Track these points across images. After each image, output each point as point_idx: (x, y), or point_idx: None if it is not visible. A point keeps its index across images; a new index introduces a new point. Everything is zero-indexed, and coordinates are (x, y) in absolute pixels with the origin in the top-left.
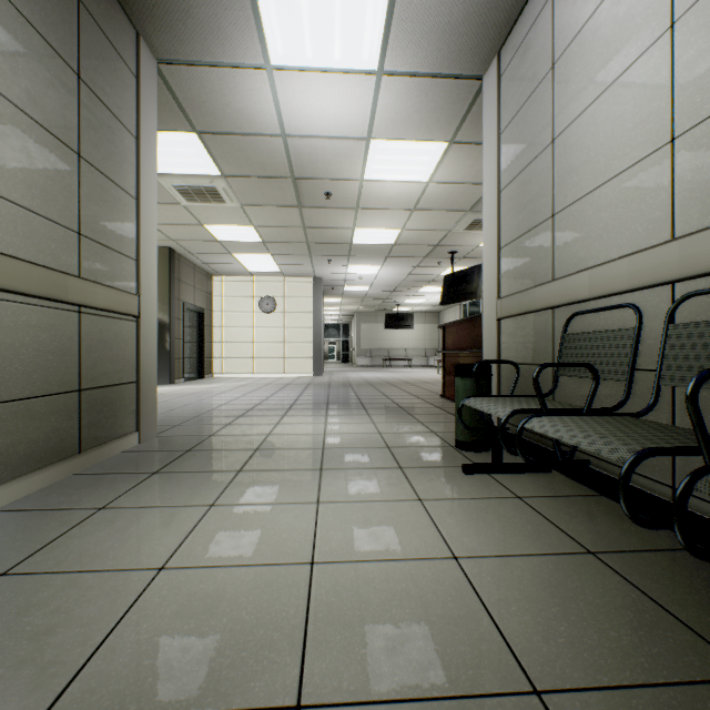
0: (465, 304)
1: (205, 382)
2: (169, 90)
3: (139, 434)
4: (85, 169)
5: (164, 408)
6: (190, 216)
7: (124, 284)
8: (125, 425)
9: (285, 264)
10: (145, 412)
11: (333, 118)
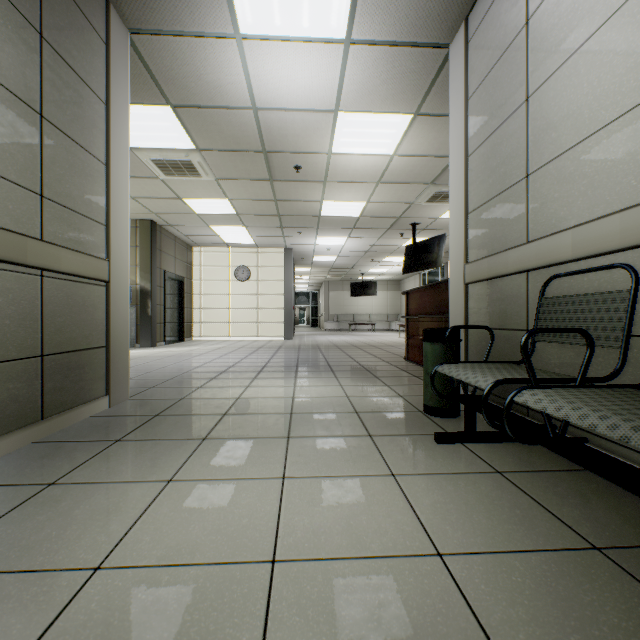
0: (424, 273)
1: (185, 345)
2: (142, 62)
3: (109, 398)
4: (49, 130)
5: (141, 371)
6: (168, 190)
7: (93, 249)
8: (94, 389)
9: (259, 236)
10: (116, 376)
11: (302, 90)
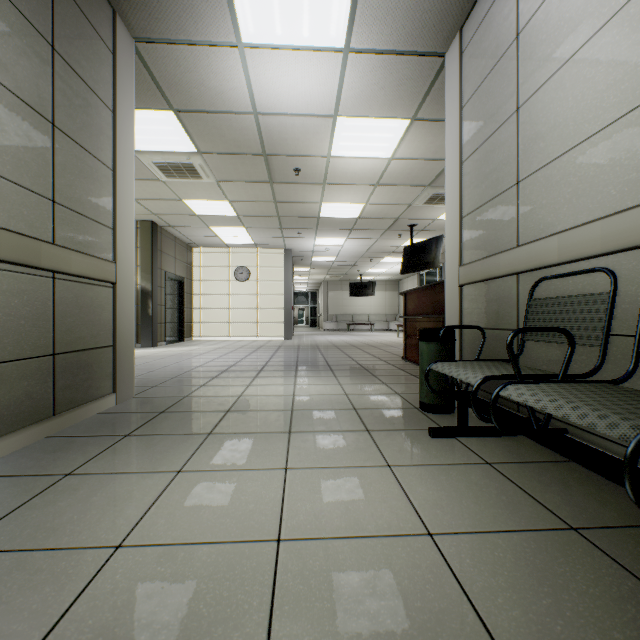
0: (422, 273)
1: (185, 344)
2: (146, 69)
3: (115, 395)
4: (60, 138)
5: (144, 370)
6: (170, 192)
7: (101, 252)
8: (102, 387)
9: (258, 237)
10: (122, 374)
11: (302, 95)
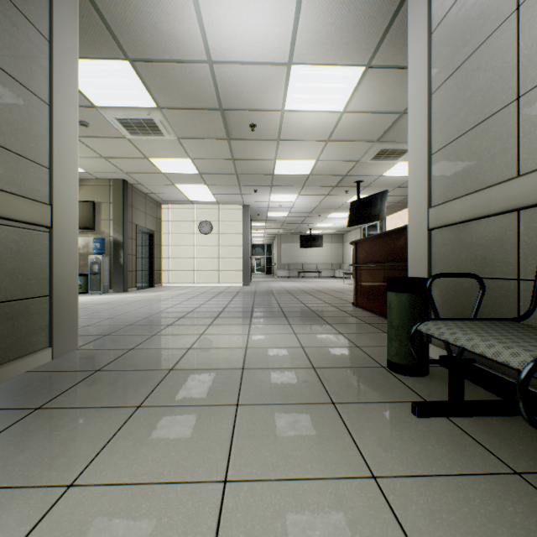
0: (364, 227)
1: (153, 290)
2: (95, 9)
3: (52, 350)
4: None
5: (104, 316)
6: (136, 150)
7: (31, 192)
8: (33, 342)
9: (219, 194)
10: (61, 326)
11: (256, 39)
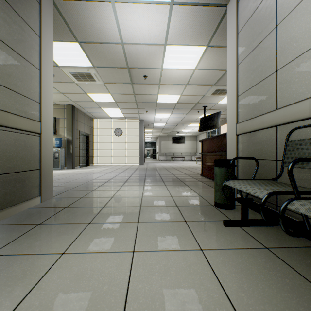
0: (209, 132)
1: (89, 167)
2: (61, 16)
3: (41, 197)
4: (2, 46)
5: (64, 181)
6: (80, 89)
7: (31, 115)
8: (32, 193)
9: (126, 113)
10: (45, 185)
11: (147, 32)
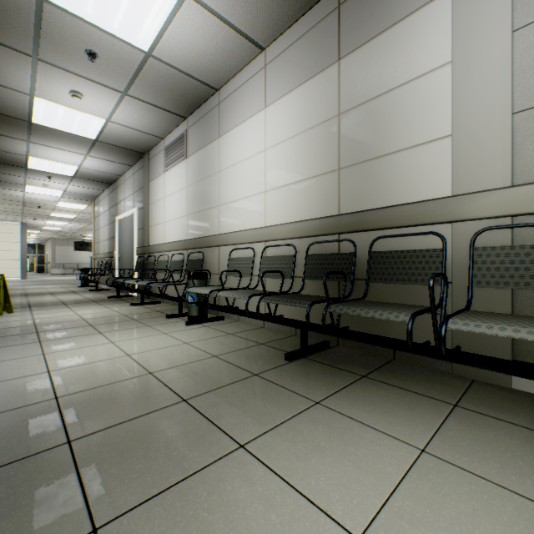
0: None
1: None
2: None
3: None
4: None
5: None
6: None
7: None
8: None
9: (2, 217)
10: None
11: (45, 198)
